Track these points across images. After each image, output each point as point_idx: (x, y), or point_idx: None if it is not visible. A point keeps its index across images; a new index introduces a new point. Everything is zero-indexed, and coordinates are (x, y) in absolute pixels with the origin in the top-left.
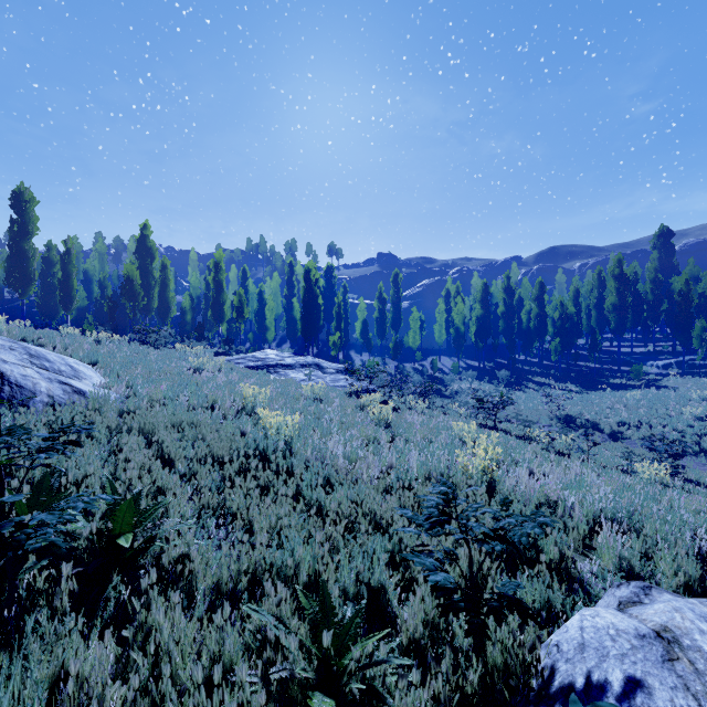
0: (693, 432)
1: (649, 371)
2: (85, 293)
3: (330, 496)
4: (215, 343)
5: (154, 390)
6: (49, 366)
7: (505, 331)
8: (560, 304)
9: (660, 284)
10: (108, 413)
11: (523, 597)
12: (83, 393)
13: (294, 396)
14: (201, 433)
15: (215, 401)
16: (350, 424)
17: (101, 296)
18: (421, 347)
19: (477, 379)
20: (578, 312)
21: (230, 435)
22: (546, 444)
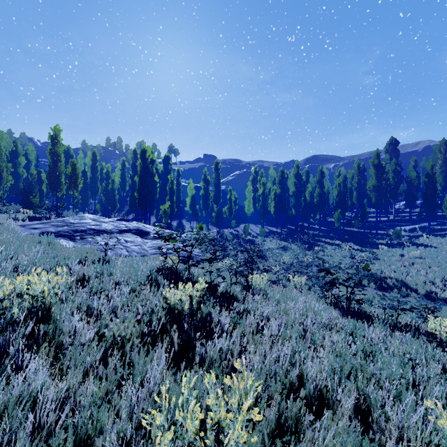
0: None
1: None
2: None
3: None
4: None
5: None
6: None
7: (295, 206)
8: (338, 184)
9: (398, 173)
10: None
11: None
12: None
13: None
14: None
15: None
16: None
17: None
18: (235, 217)
19: (279, 241)
20: (346, 192)
21: None
22: None
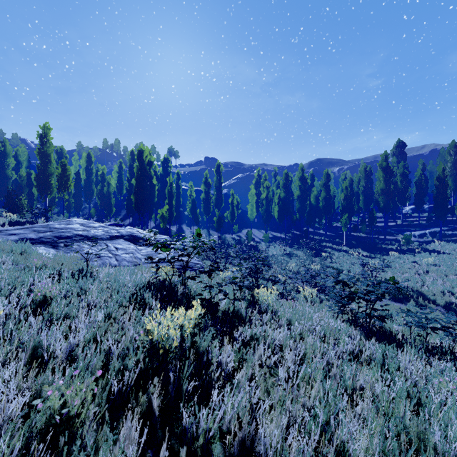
0: None
1: None
2: None
3: None
4: None
5: None
6: None
7: (300, 210)
8: (345, 188)
9: (406, 177)
10: None
11: None
12: None
13: None
14: None
15: None
16: None
17: None
18: (237, 222)
19: (284, 246)
20: (352, 195)
21: None
22: None
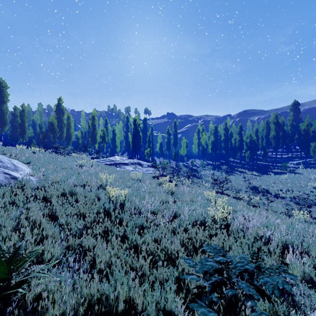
0: (313, 194)
1: (289, 166)
2: (32, 130)
3: (142, 238)
4: (93, 153)
5: (55, 176)
6: (1, 164)
7: (224, 148)
8: (250, 135)
9: (294, 126)
10: (26, 190)
11: (258, 307)
12: (16, 178)
13: (127, 178)
14: (77, 199)
15: (87, 182)
16: (154, 193)
17: (39, 131)
18: (186, 155)
19: (212, 169)
20: (257, 139)
21: (92, 200)
22: (247, 201)
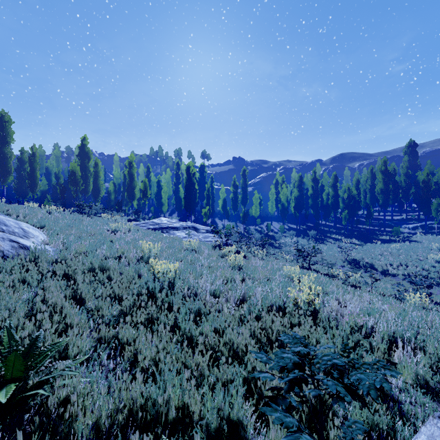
0: (435, 270)
1: (403, 231)
2: (46, 181)
3: (199, 328)
4: (130, 213)
5: (79, 245)
6: (5, 229)
7: (313, 206)
8: (348, 189)
9: (409, 176)
10: (41, 263)
11: (353, 417)
12: (27, 248)
13: (177, 248)
14: (110, 276)
15: (123, 253)
16: (215, 268)
17: (56, 183)
18: (260, 216)
19: (296, 236)
20: (358, 194)
21: (130, 278)
22: (343, 279)
